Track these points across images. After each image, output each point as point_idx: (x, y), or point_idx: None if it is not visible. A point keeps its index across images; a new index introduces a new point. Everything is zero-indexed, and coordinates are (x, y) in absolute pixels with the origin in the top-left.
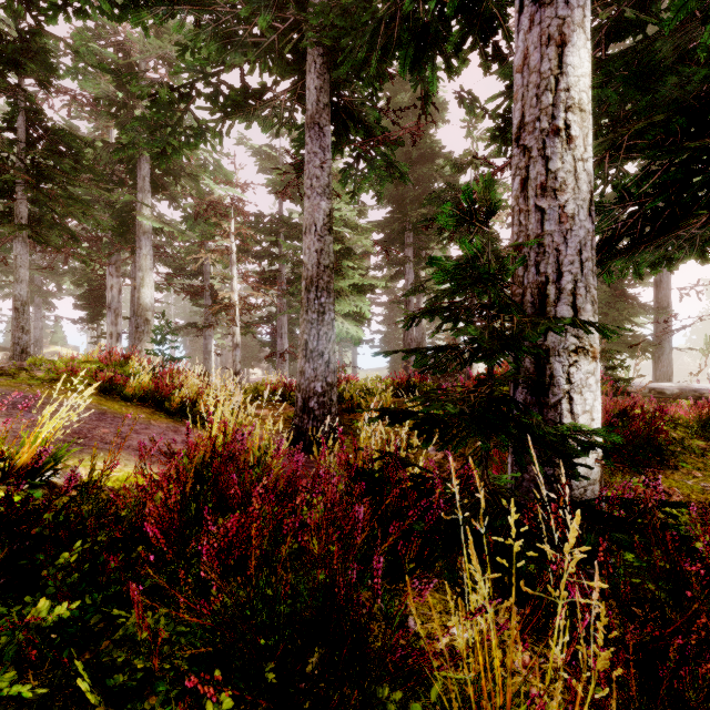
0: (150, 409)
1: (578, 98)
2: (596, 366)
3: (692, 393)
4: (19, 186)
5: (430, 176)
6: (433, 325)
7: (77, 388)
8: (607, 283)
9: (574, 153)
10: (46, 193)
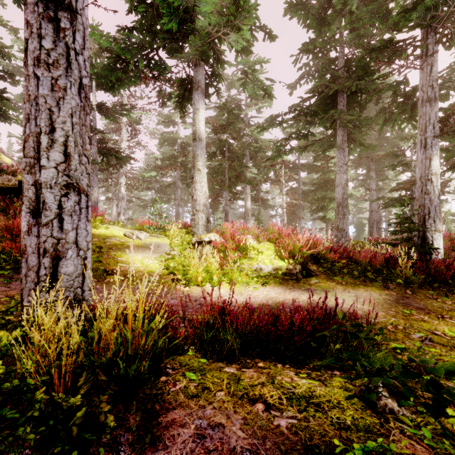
0: None
1: (435, 172)
2: (440, 234)
3: None
4: (226, 173)
5: (386, 130)
6: (386, 210)
7: None
8: None
9: (433, 185)
10: None
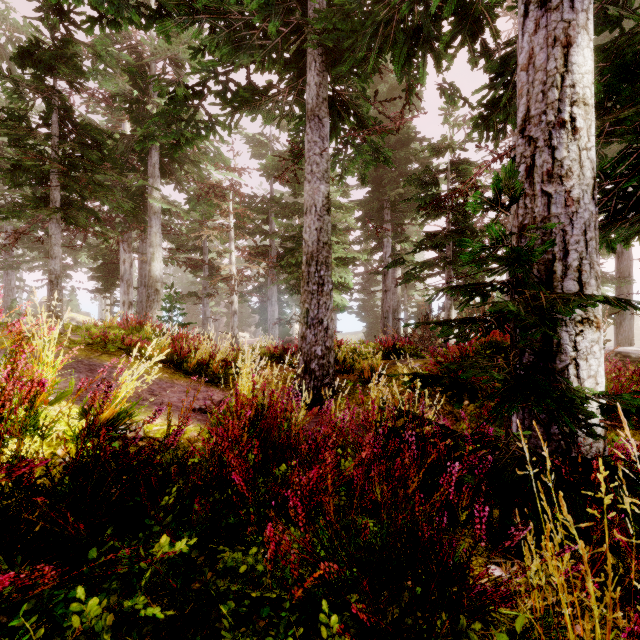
0: (170, 370)
1: (582, 93)
2: (599, 335)
3: None
4: (53, 175)
5: (406, 159)
6: (405, 293)
7: (108, 351)
8: None
9: (578, 143)
10: (75, 180)
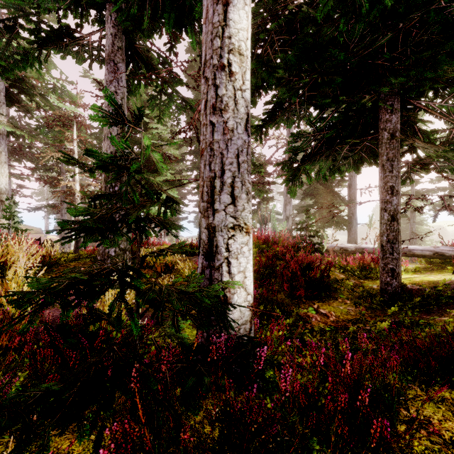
0: None
1: (238, 45)
2: (249, 239)
3: (361, 250)
4: None
5: None
6: None
7: None
8: (309, 183)
9: (234, 84)
10: None
